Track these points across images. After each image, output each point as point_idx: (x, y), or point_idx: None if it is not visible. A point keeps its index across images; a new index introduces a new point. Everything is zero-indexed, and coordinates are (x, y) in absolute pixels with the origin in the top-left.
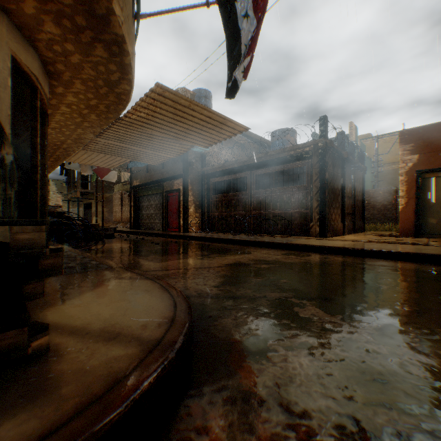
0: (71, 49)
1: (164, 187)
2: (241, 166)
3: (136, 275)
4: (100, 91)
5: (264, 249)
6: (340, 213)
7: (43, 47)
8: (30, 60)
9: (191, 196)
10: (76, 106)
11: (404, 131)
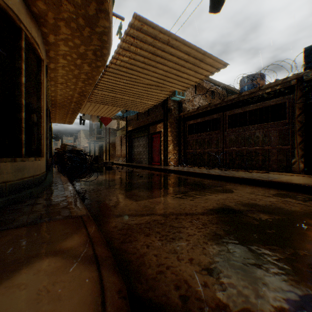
0: None
1: (149, 130)
2: (214, 108)
3: (82, 245)
4: (83, 34)
5: (245, 187)
6: None
7: None
8: None
9: (170, 137)
10: (70, 57)
11: None
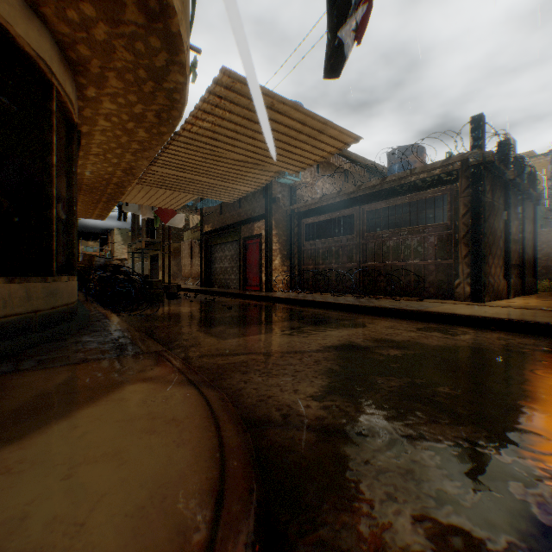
0: (91, 14)
1: (241, 233)
2: (345, 200)
3: (172, 374)
4: (143, 90)
5: (384, 320)
6: (502, 265)
7: (52, 15)
8: (35, 36)
9: (277, 244)
10: (117, 117)
11: None
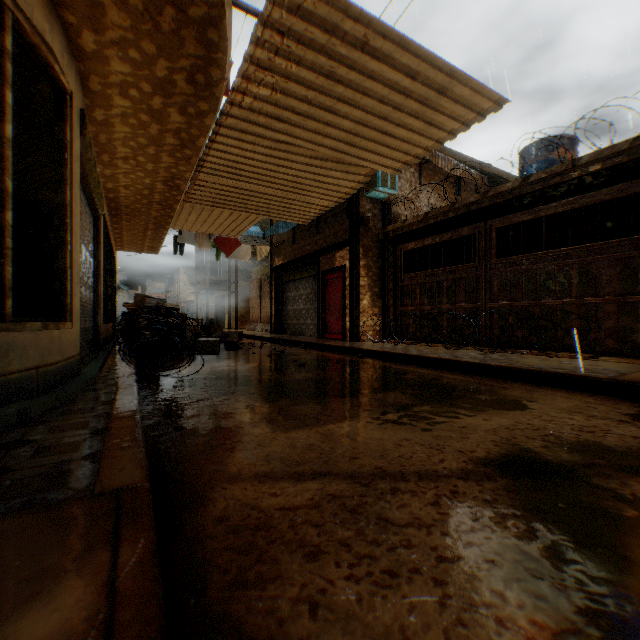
0: None
1: (319, 265)
2: (463, 214)
3: None
4: (161, 28)
5: (550, 393)
6: None
7: None
8: None
9: (365, 278)
10: (136, 90)
11: None
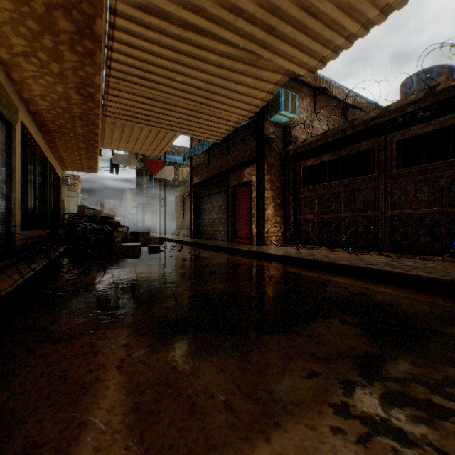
0: None
1: (229, 181)
2: (361, 130)
3: None
4: None
5: None
6: None
7: None
8: None
9: (269, 191)
10: None
11: None
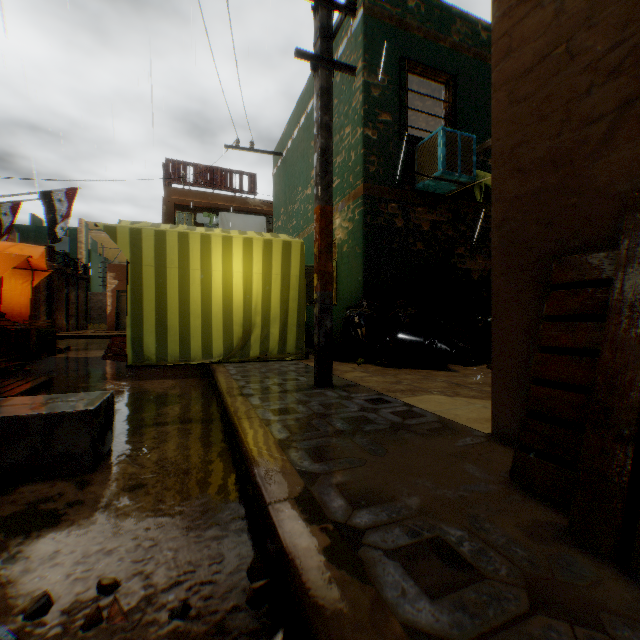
0: None
1: None
2: None
3: None
4: None
5: None
6: (67, 315)
7: None
8: None
9: None
10: None
11: (112, 265)
